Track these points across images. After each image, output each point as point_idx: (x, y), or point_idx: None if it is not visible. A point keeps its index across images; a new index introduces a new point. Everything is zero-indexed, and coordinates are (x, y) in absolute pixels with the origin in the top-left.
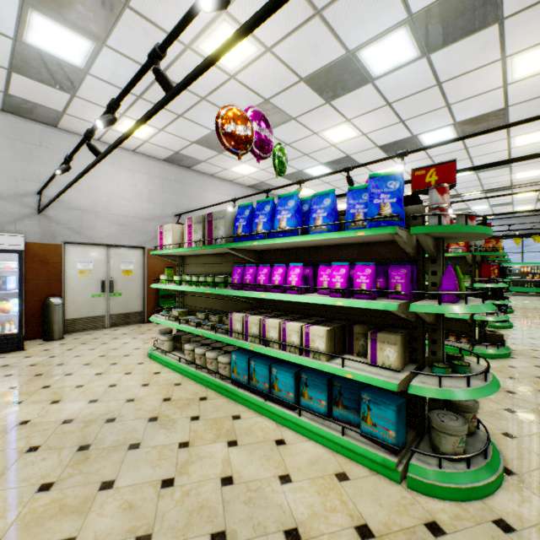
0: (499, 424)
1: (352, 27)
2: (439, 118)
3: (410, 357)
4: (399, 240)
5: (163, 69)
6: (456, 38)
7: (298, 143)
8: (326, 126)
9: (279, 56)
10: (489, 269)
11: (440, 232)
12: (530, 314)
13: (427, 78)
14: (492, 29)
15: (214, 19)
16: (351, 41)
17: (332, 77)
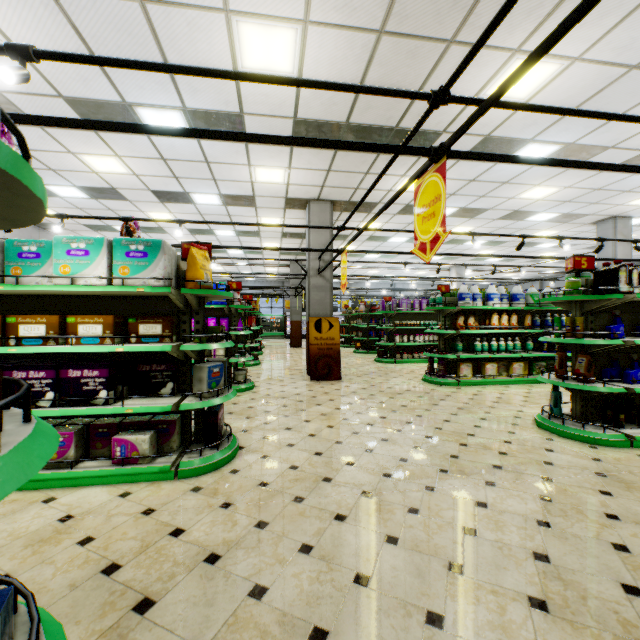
0: (255, 380)
1: (192, 186)
2: (227, 226)
3: (227, 354)
4: (225, 309)
5: (30, 149)
6: (239, 205)
7: (122, 211)
8: (154, 211)
9: (142, 179)
10: (252, 320)
11: (239, 307)
12: (273, 348)
13: (224, 212)
14: (253, 208)
15: (108, 155)
16: (189, 190)
17: (171, 195)
